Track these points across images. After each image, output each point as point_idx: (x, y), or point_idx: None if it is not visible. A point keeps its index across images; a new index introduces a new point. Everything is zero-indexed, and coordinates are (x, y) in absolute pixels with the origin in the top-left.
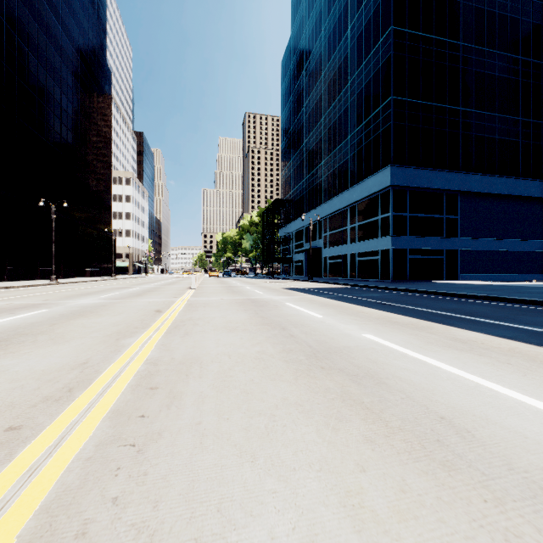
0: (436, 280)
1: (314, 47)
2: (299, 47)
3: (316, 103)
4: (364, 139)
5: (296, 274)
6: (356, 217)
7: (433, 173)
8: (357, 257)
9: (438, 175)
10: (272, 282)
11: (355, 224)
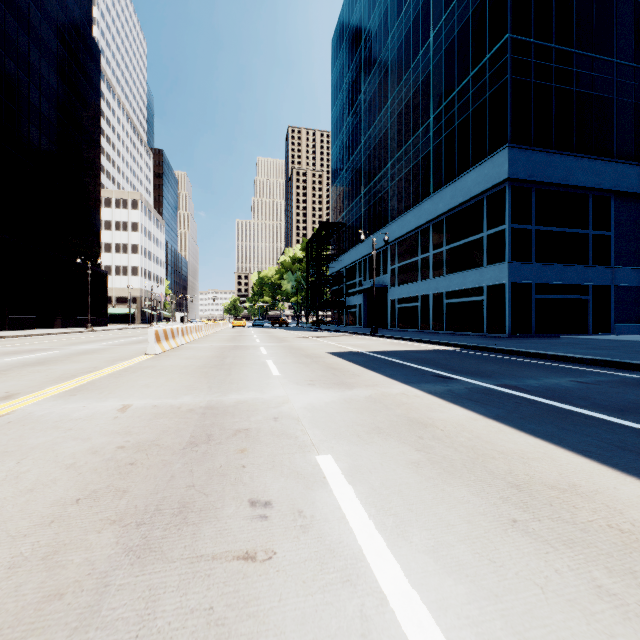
0: (577, 334)
1: (376, 4)
2: (354, 13)
3: (380, 83)
4: (457, 116)
5: (351, 324)
6: (443, 238)
7: (574, 161)
8: (445, 298)
9: (581, 164)
10: (315, 336)
11: (442, 248)
